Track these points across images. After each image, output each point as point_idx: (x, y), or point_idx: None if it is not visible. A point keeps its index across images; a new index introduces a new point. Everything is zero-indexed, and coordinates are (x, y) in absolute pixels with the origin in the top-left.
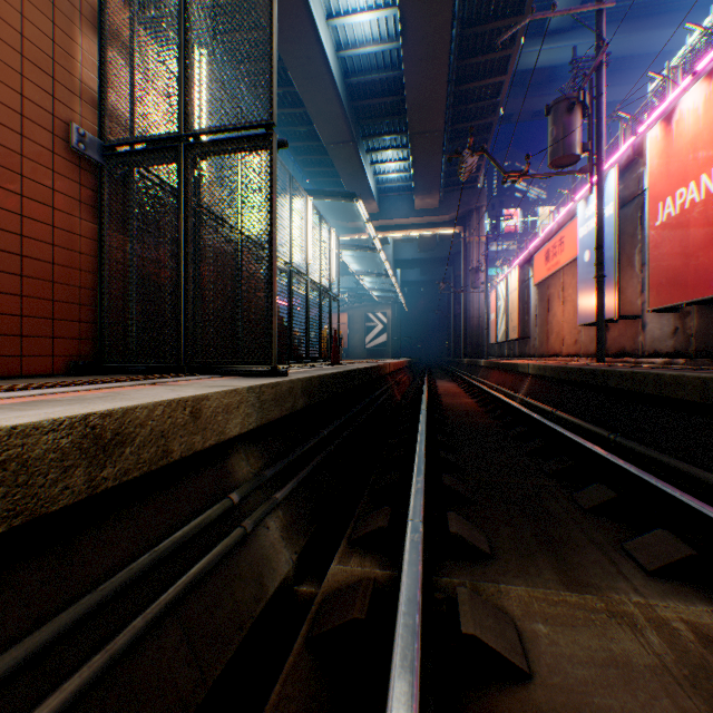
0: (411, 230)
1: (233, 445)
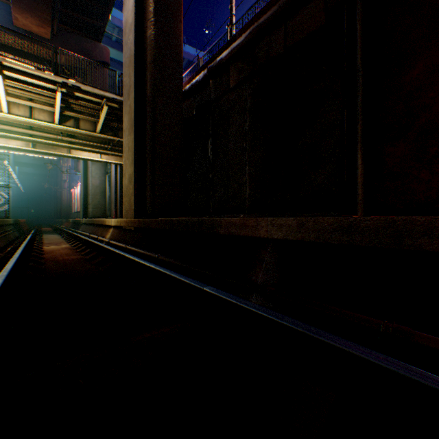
0: (29, 153)
1: (12, 224)
